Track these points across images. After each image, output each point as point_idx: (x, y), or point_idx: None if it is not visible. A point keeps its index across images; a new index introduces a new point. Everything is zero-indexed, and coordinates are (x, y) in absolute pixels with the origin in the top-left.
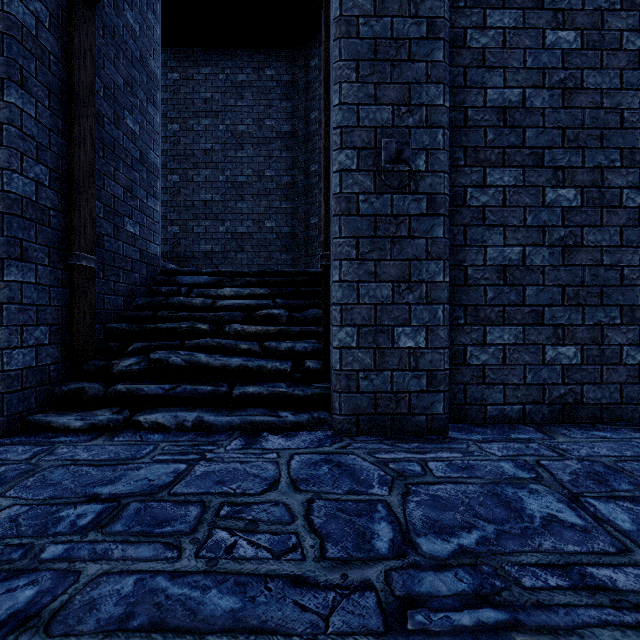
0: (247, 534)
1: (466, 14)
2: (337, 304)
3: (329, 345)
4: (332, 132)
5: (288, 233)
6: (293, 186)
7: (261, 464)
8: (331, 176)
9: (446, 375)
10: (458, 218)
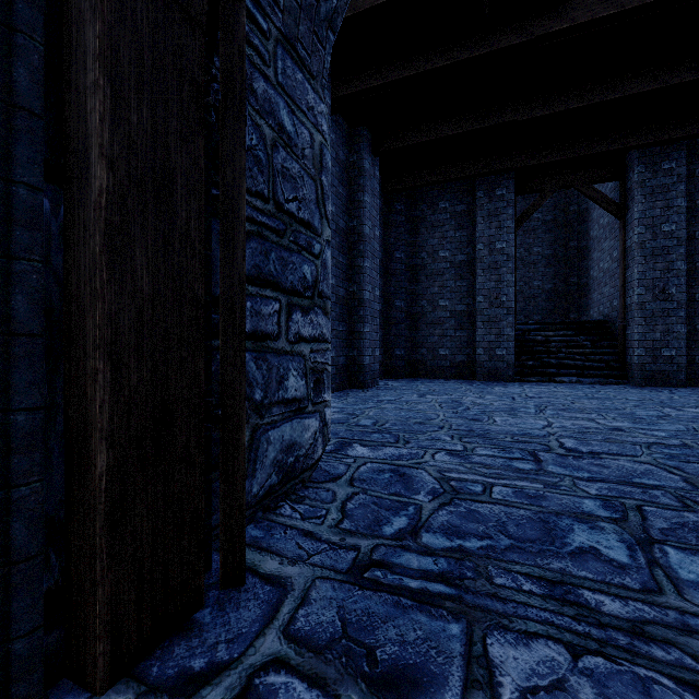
0: (629, 390)
1: (695, 226)
2: (636, 341)
3: (625, 356)
4: (632, 280)
5: (550, 289)
6: (554, 256)
7: (616, 387)
8: (630, 293)
9: (685, 366)
10: (691, 306)
